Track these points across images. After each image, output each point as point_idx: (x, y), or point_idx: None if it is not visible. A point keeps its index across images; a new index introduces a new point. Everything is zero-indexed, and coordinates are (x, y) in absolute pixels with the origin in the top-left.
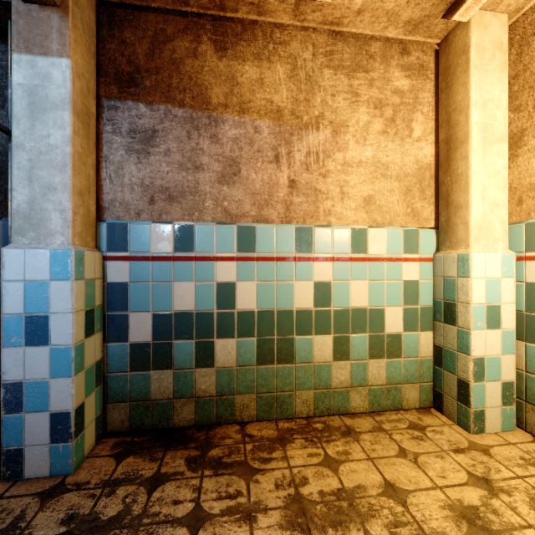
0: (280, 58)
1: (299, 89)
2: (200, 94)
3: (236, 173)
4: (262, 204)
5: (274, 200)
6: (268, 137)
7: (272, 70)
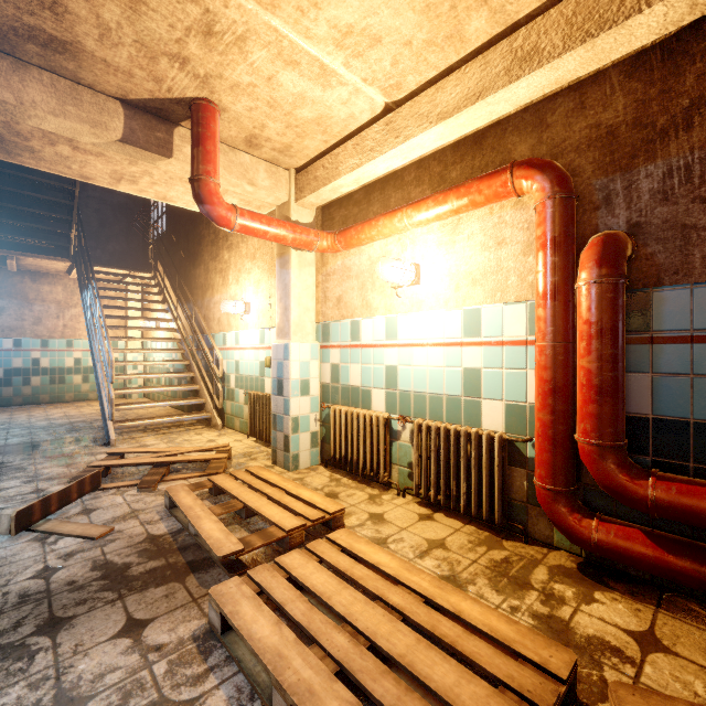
0: (60, 284)
1: (68, 295)
2: (25, 295)
3: (41, 322)
4: (52, 332)
5: (57, 331)
6: (55, 310)
7: (56, 288)
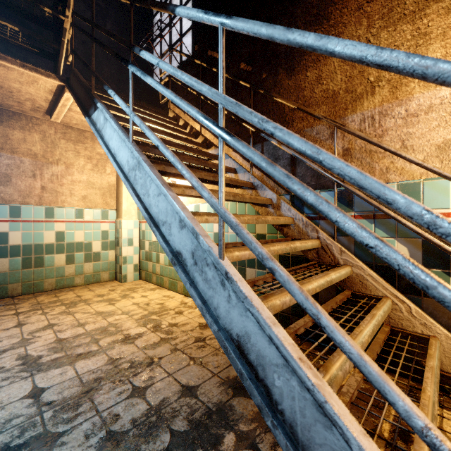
0: (36, 131)
1: (47, 146)
2: None
3: (9, 181)
4: (25, 196)
5: (33, 194)
6: (29, 166)
7: (31, 136)
